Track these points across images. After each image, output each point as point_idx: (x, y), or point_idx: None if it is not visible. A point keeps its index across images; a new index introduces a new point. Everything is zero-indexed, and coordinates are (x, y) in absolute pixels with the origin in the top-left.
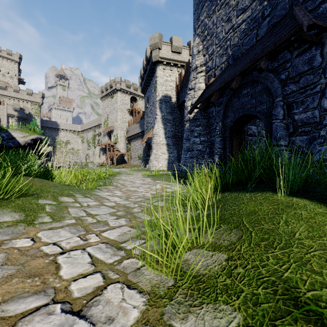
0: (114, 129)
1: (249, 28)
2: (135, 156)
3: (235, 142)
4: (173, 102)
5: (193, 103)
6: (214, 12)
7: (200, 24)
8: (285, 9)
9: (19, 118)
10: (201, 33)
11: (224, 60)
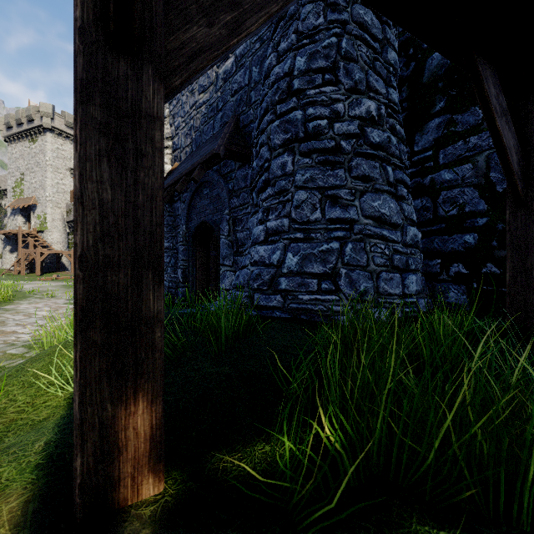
0: (37, 204)
1: (208, 115)
2: None
3: (200, 253)
4: None
5: None
6: None
7: None
8: (231, 111)
9: None
10: None
11: (189, 142)
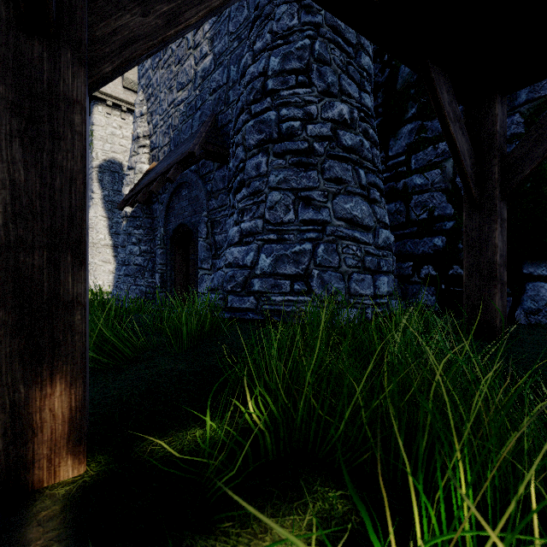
0: None
1: (186, 114)
2: None
3: (179, 257)
4: None
5: None
6: (158, 67)
7: (144, 72)
8: (210, 110)
9: None
10: (145, 88)
11: (167, 141)
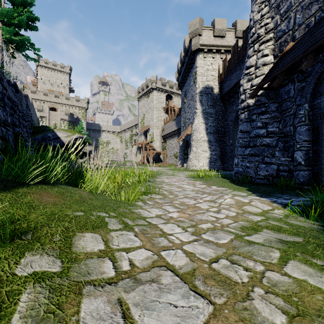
0: (150, 128)
1: None
2: (170, 154)
3: None
4: (216, 93)
5: (255, 84)
6: None
7: None
8: None
9: (69, 122)
10: None
11: (314, 10)
